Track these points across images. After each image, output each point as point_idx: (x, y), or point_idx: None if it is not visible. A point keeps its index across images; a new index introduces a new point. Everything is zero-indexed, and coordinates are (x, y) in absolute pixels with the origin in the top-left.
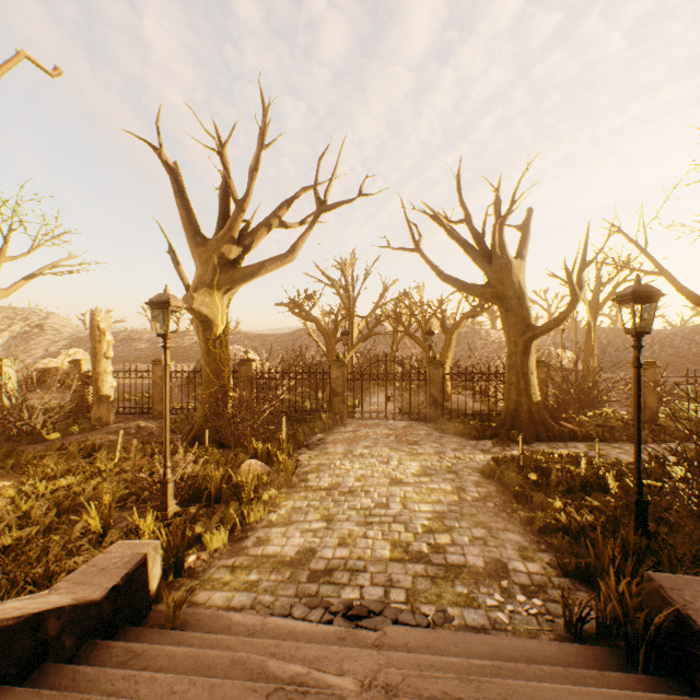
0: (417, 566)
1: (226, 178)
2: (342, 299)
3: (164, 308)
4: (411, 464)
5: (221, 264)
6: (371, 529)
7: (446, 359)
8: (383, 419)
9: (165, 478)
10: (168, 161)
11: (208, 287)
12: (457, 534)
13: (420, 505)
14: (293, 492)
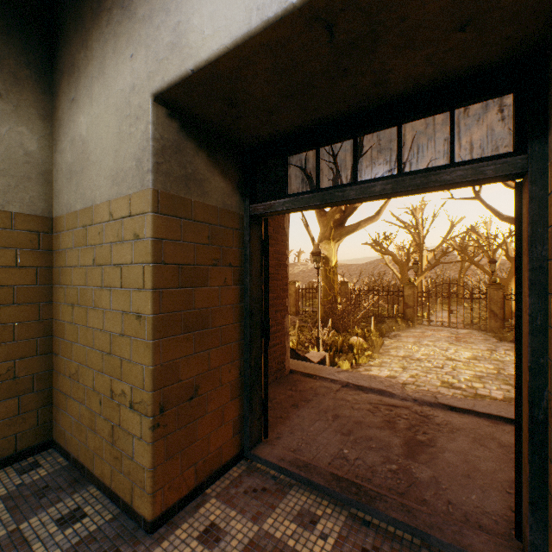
0: (456, 390)
1: (337, 175)
2: (413, 236)
3: (318, 255)
4: (465, 353)
5: (334, 225)
6: (429, 375)
7: (511, 283)
8: (446, 327)
9: (318, 336)
10: (308, 174)
11: (327, 239)
12: (488, 385)
13: (465, 371)
14: (381, 356)
